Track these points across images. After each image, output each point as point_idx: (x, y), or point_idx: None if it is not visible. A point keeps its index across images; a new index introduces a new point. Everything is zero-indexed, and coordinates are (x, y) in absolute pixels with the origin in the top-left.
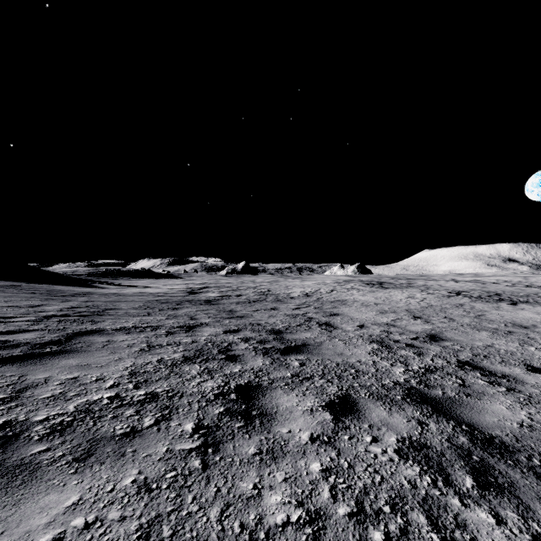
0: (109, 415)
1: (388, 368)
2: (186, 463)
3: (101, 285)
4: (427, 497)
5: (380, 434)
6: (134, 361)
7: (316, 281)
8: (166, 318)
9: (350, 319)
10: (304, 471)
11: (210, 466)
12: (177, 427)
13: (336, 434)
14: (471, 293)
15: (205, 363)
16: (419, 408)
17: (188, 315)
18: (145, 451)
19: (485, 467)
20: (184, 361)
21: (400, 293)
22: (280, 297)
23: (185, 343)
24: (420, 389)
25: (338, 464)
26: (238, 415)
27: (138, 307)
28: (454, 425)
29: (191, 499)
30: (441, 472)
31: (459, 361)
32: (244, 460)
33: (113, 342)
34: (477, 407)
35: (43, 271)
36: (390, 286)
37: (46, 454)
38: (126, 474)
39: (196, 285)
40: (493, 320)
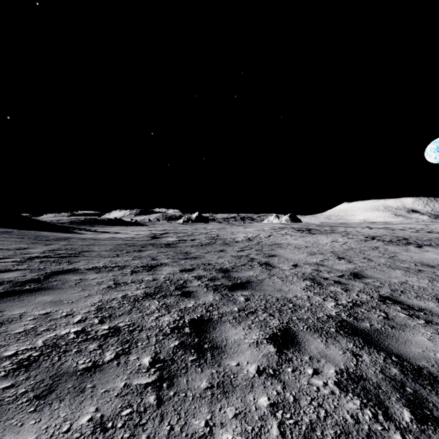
0: (74, 349)
1: (321, 302)
2: (142, 399)
3: (79, 231)
4: (370, 433)
5: (320, 366)
6: (102, 297)
7: (256, 228)
8: (132, 259)
9: (285, 260)
10: (253, 406)
11: (164, 401)
12: (136, 361)
13: (281, 366)
14: (383, 238)
15: (163, 299)
16: (352, 340)
17: (151, 256)
18: (104, 387)
19: (419, 399)
20: (145, 297)
21: (325, 238)
22: (227, 241)
23: (147, 281)
24: (350, 321)
25: (284, 398)
26: (192, 348)
27: (109, 249)
28: (384, 356)
29: (145, 438)
30: (380, 405)
31: (380, 296)
32: (197, 394)
33: (85, 280)
34: (402, 339)
35: (33, 220)
36: (317, 232)
37: (9, 391)
38: (83, 412)
39: (158, 231)
40: (404, 260)
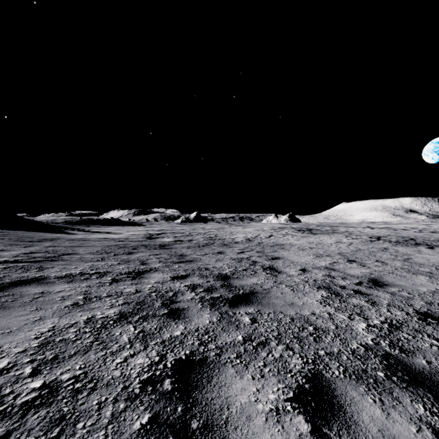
0: None
1: (347, 322)
2: None
3: (72, 231)
4: None
5: None
6: (57, 322)
7: (255, 227)
8: (118, 263)
9: (291, 263)
10: None
11: None
12: None
13: None
14: (389, 238)
15: (142, 323)
16: (417, 396)
17: (140, 260)
18: None
19: None
20: (118, 320)
21: (328, 238)
22: (226, 242)
23: (127, 293)
24: (398, 356)
25: None
26: (169, 433)
27: (95, 252)
28: None
29: None
30: None
31: (417, 312)
32: None
33: (47, 294)
34: None
35: (25, 220)
36: (318, 232)
37: None
38: None
39: (155, 231)
40: (422, 264)
